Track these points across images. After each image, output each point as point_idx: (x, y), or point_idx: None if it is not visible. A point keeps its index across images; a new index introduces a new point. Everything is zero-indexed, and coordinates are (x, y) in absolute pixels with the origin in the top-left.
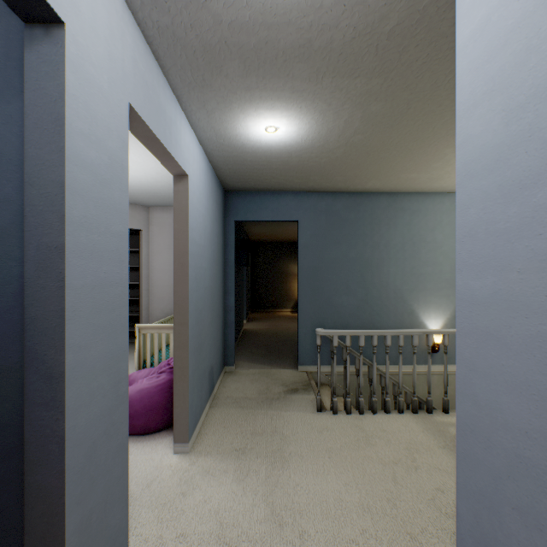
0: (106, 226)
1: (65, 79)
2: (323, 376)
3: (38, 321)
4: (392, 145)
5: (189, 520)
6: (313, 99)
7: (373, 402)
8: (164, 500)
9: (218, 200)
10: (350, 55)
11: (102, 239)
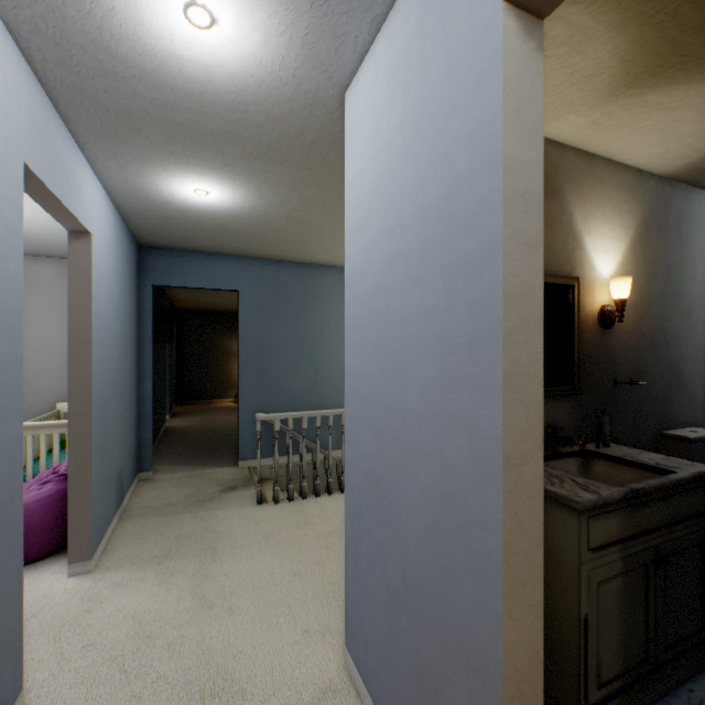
0: (2, 303)
1: None
2: (269, 470)
3: None
4: (333, 225)
5: (99, 630)
6: (247, 175)
7: (316, 486)
8: (62, 622)
9: (130, 259)
10: (280, 150)
11: None
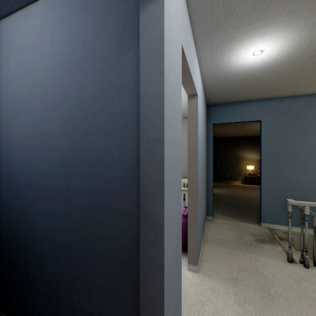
0: (175, 125)
1: (163, 24)
2: (282, 233)
3: (146, 187)
4: None
5: None
6: (306, 16)
7: None
8: (189, 302)
9: (205, 111)
10: None
11: (174, 134)
